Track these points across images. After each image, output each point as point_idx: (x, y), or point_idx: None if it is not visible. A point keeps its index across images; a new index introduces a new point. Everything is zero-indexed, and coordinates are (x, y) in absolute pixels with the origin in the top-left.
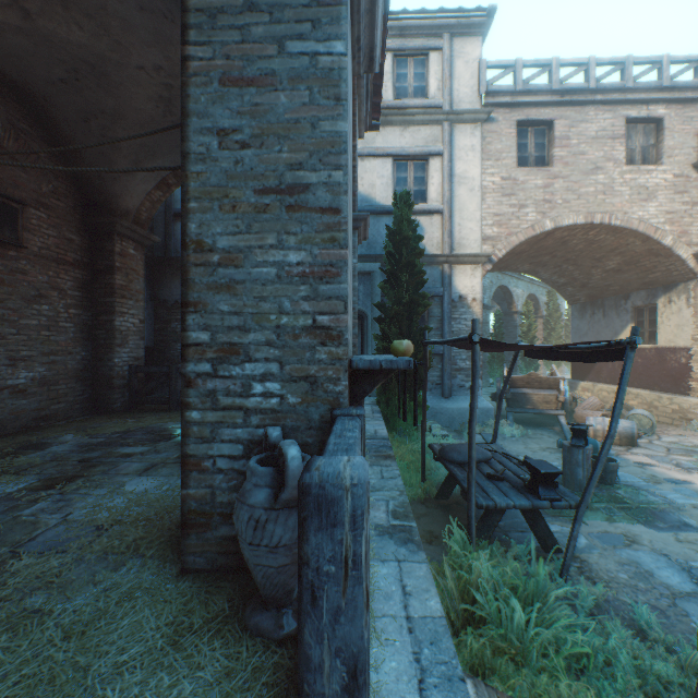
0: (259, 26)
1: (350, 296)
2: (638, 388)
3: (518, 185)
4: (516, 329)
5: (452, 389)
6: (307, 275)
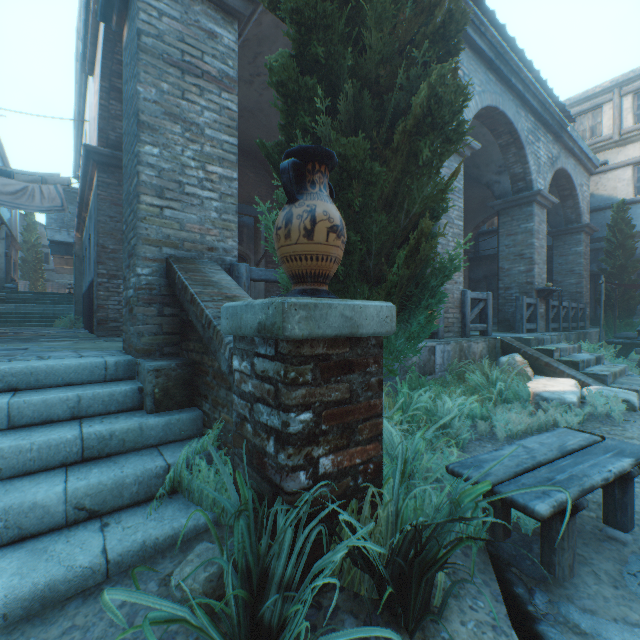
0: (513, 223)
1: (540, 274)
2: None
3: None
4: None
5: None
6: (524, 272)
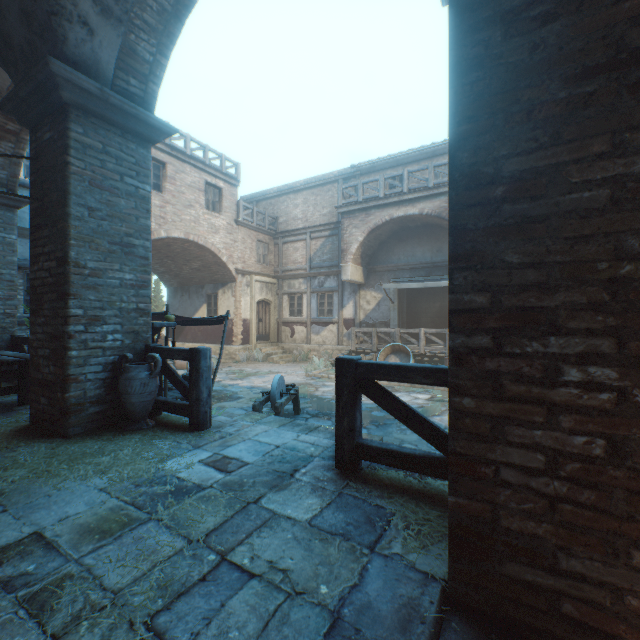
0: (111, 163)
1: None
2: (210, 344)
3: None
4: None
5: None
6: (134, 285)
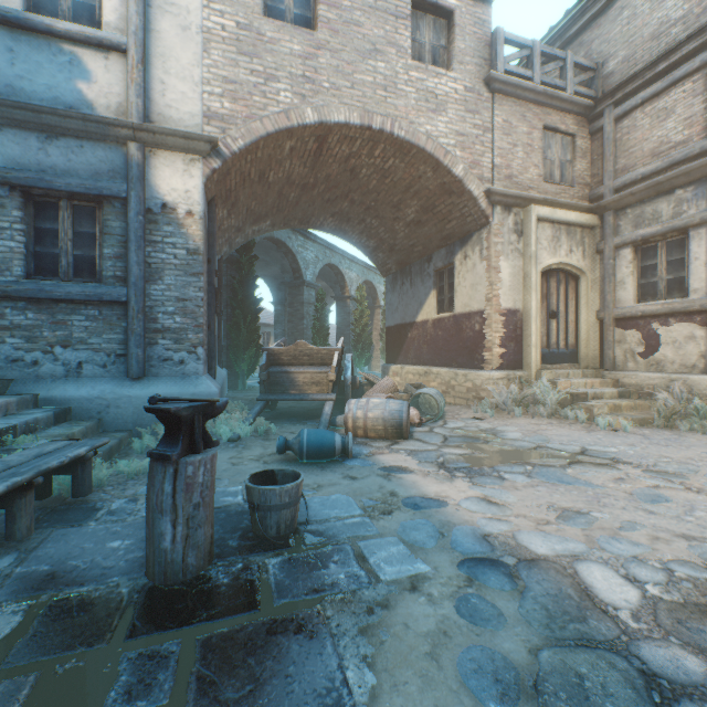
0: None
1: None
2: (439, 367)
3: (265, 44)
4: (350, 316)
5: (148, 365)
6: None
